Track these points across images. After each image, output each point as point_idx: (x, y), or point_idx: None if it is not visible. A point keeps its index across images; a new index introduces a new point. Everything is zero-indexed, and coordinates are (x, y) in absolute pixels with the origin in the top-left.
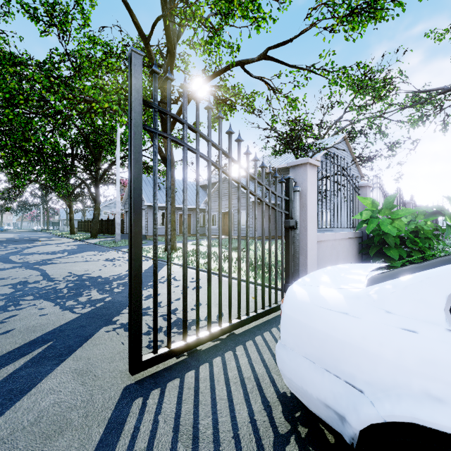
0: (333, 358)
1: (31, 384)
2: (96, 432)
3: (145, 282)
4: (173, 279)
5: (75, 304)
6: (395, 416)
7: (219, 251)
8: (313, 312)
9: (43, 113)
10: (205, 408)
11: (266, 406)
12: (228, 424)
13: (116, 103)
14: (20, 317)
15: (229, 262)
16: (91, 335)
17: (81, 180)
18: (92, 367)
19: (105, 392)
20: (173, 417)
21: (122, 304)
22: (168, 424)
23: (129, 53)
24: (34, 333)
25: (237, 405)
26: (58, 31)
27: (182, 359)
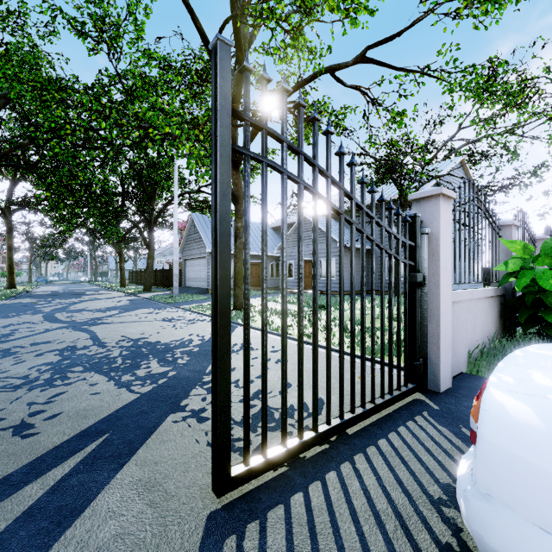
0: None
1: (84, 500)
2: None
3: None
4: None
5: (132, 380)
6: None
7: (327, 319)
8: None
9: (91, 145)
10: None
11: None
12: None
13: (177, 128)
14: (68, 396)
15: (340, 334)
16: (155, 427)
17: (133, 223)
18: (161, 477)
19: (182, 522)
20: None
21: (189, 382)
22: None
23: (213, 43)
24: (85, 420)
25: None
26: (108, 48)
27: (282, 472)
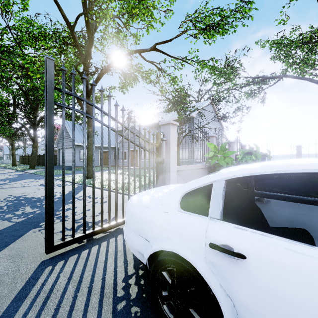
0: (141, 228)
1: None
2: (20, 285)
3: (67, 199)
4: (88, 197)
5: (12, 216)
6: (156, 249)
7: (109, 178)
8: (137, 208)
9: None
10: (90, 267)
11: (125, 263)
12: (101, 273)
13: None
14: None
15: (116, 184)
16: (22, 235)
17: (21, 124)
18: (21, 253)
19: (28, 265)
20: (69, 273)
21: None
22: (65, 277)
23: (45, 58)
24: None
25: (109, 264)
26: (1, 10)
27: (82, 244)
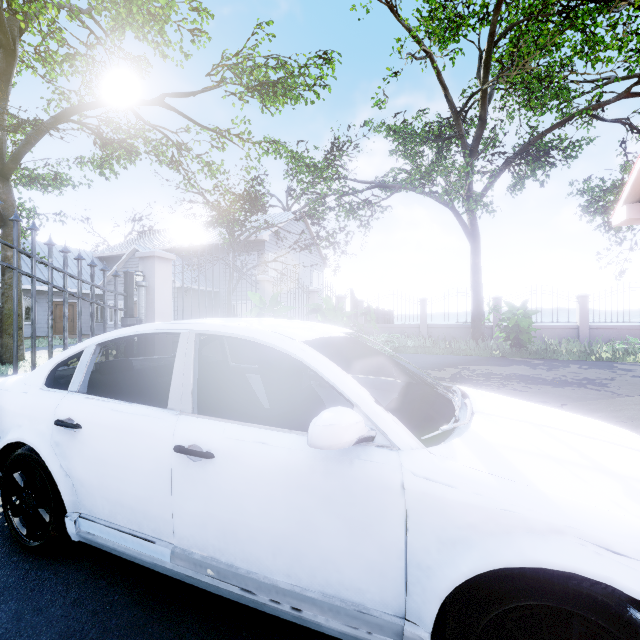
0: None
1: None
2: None
3: None
4: None
5: None
6: (3, 443)
7: None
8: None
9: None
10: None
11: None
12: None
13: None
14: None
15: (14, 367)
16: None
17: None
18: None
19: None
20: None
21: None
22: None
23: None
24: None
25: None
26: None
27: None
